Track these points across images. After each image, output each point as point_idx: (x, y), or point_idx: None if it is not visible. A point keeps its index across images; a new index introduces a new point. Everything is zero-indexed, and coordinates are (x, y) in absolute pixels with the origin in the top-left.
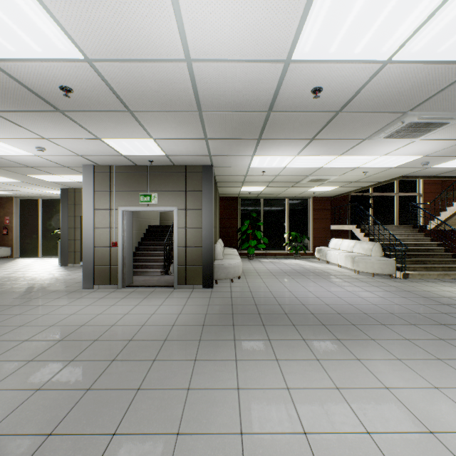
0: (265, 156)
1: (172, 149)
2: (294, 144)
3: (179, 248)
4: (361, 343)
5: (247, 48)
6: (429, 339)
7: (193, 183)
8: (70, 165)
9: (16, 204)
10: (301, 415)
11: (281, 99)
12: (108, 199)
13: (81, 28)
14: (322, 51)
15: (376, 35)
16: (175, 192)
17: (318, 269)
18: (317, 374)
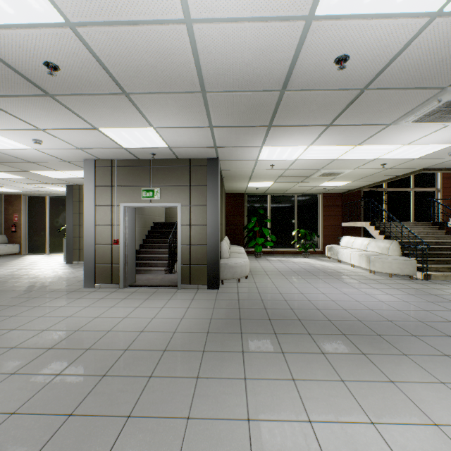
0: (275, 147)
1: (175, 140)
2: (308, 131)
3: (183, 246)
4: (392, 359)
5: None
6: None
7: (198, 177)
8: (71, 160)
9: (24, 202)
10: None
11: (298, 73)
12: (110, 194)
13: None
14: (355, 1)
15: None
16: (179, 187)
17: (329, 269)
18: (344, 401)
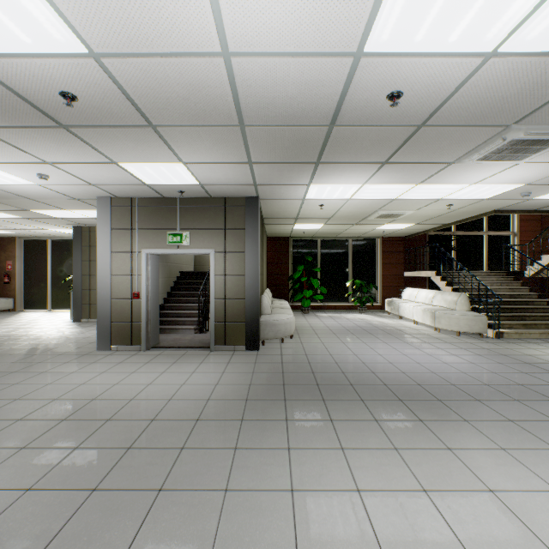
0: (324, 185)
1: (208, 176)
2: (362, 169)
3: (217, 300)
4: (451, 425)
5: (304, 35)
6: (540, 420)
7: (234, 219)
8: (81, 197)
9: (19, 246)
10: (377, 530)
11: (348, 108)
12: (129, 239)
13: (81, 7)
14: (405, 39)
15: (480, 15)
16: (212, 231)
17: (389, 326)
18: (396, 469)
